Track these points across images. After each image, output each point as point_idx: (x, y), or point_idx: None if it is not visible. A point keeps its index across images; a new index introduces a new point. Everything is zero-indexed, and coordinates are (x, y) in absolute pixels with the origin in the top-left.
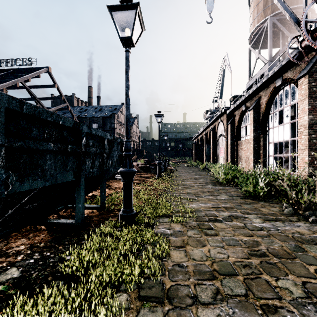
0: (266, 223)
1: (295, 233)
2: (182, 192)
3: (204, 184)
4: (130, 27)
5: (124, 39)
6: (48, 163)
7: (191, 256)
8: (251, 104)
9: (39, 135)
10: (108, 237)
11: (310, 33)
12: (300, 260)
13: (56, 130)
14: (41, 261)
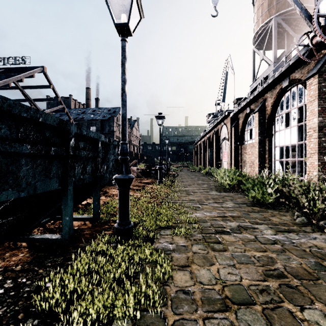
0: (278, 234)
1: (313, 247)
2: (185, 199)
3: (208, 191)
4: (126, 14)
5: (120, 26)
6: (24, 169)
7: (198, 278)
8: (256, 106)
9: (11, 135)
10: (100, 256)
11: (322, 28)
12: (325, 282)
13: (35, 128)
14: (13, 291)
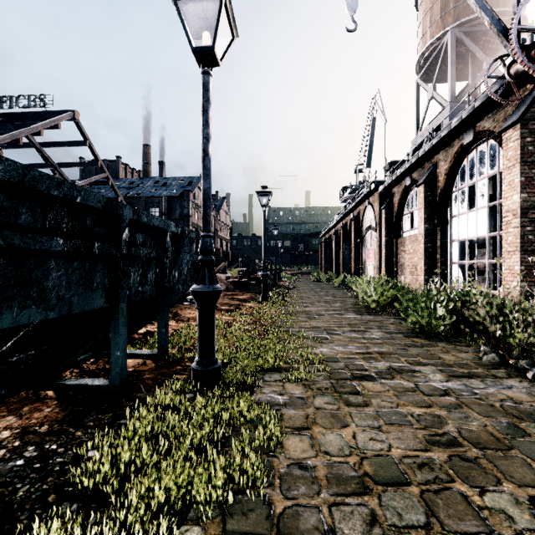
0: (452, 381)
1: (506, 400)
2: (304, 326)
3: (341, 312)
4: (211, 32)
5: (200, 51)
6: (54, 276)
7: (323, 446)
8: (421, 175)
9: (35, 223)
10: (169, 411)
11: (526, 50)
12: (521, 453)
13: (70, 213)
14: (39, 463)
